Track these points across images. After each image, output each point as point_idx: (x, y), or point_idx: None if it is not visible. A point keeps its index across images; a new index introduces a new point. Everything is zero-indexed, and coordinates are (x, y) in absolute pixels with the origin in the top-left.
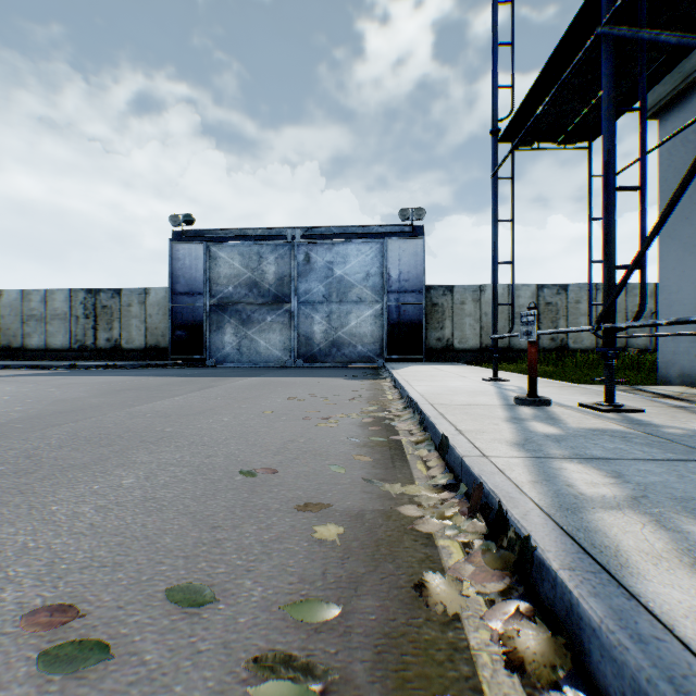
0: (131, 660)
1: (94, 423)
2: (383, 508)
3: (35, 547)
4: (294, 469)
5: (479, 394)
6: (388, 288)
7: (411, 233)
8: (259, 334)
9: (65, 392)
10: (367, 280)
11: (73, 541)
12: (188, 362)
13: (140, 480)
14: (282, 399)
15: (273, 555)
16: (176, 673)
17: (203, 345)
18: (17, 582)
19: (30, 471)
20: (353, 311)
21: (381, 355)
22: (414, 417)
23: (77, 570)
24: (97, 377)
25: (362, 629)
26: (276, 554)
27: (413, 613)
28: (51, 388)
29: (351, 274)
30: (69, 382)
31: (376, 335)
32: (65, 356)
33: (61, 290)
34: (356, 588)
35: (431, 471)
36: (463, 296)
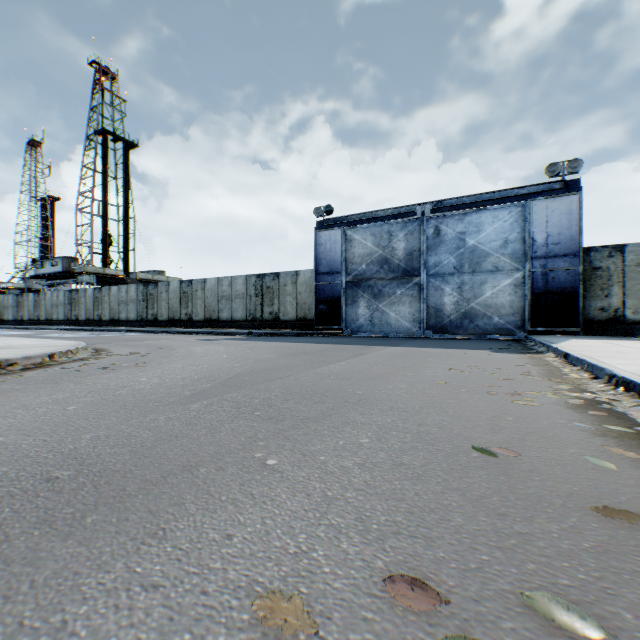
0: None
1: (295, 381)
2: None
3: (333, 497)
4: (533, 453)
5: None
6: (531, 254)
7: (562, 189)
8: (389, 306)
9: (257, 353)
10: (504, 247)
11: (362, 497)
12: (329, 332)
13: (374, 441)
14: (442, 370)
15: (624, 577)
16: None
17: (341, 317)
18: (345, 533)
19: (279, 419)
20: (488, 281)
21: (521, 327)
22: None
23: (391, 534)
24: (269, 343)
25: None
26: (627, 576)
27: None
28: (246, 350)
29: (486, 243)
30: (253, 345)
31: (516, 305)
32: (242, 325)
33: (240, 276)
34: None
35: None
36: (639, 256)
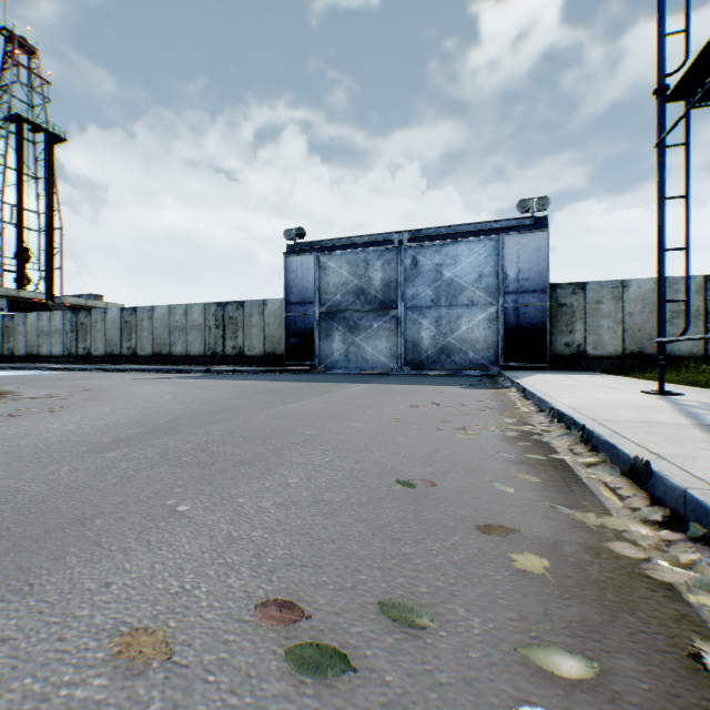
0: (372, 677)
1: (242, 422)
2: (583, 541)
3: (238, 537)
4: (452, 483)
5: (648, 409)
6: (504, 289)
7: (532, 226)
8: (366, 341)
9: (209, 393)
10: (479, 281)
11: (267, 535)
12: (300, 368)
13: (303, 480)
14: (404, 407)
15: (474, 580)
16: (427, 705)
17: (314, 352)
18: (236, 570)
19: (208, 463)
20: (464, 315)
21: (495, 362)
22: (570, 433)
23: (282, 566)
24: (229, 381)
25: (637, 699)
26: (477, 580)
27: (703, 693)
28: (197, 390)
29: (462, 276)
30: (208, 384)
31: (490, 341)
32: (200, 361)
33: (197, 305)
34: (600, 641)
35: (627, 501)
36: (599, 294)
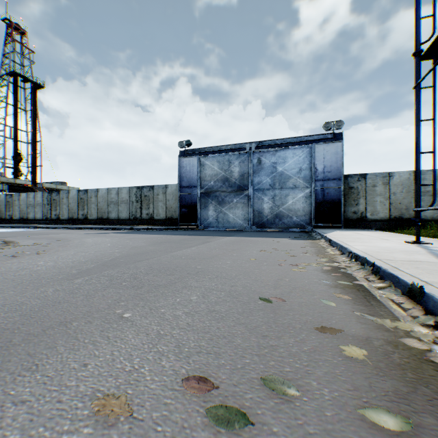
0: (264, 429)
1: (156, 261)
2: (385, 338)
3: (164, 334)
4: (294, 299)
5: (412, 253)
6: (315, 178)
7: (332, 138)
8: (229, 210)
9: (134, 242)
10: (299, 173)
11: (182, 333)
12: (188, 227)
13: (200, 297)
14: (256, 251)
15: (319, 363)
16: None
17: (197, 217)
18: (165, 355)
19: (139, 286)
20: (290, 194)
21: (310, 223)
22: (364, 268)
23: (195, 353)
24: (145, 235)
25: None
26: (321, 363)
27: None
28: (126, 240)
29: (289, 170)
30: (132, 237)
31: (306, 210)
32: (126, 223)
33: (124, 188)
34: (409, 405)
35: (409, 312)
36: (374, 181)
